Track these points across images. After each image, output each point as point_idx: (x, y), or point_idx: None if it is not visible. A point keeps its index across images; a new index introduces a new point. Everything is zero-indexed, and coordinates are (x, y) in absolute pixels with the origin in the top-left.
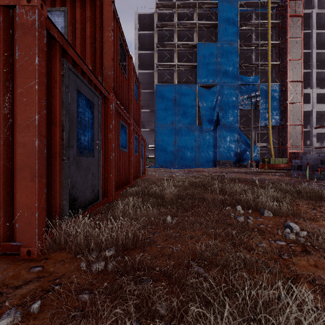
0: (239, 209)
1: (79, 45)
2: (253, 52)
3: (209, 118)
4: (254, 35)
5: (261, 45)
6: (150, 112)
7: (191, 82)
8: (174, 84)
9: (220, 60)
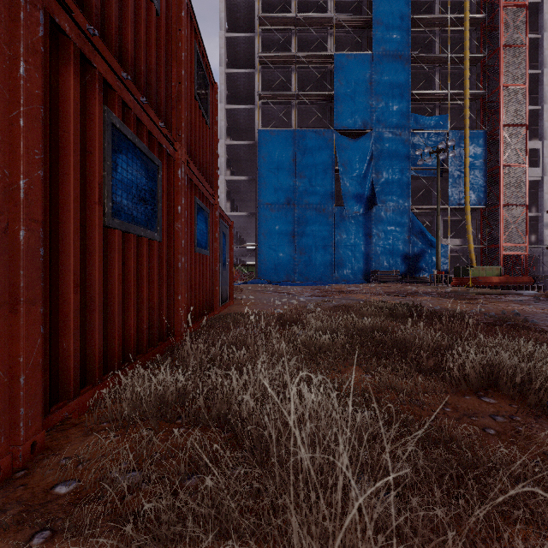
0: None
1: None
2: (435, 73)
3: (357, 192)
4: (437, 42)
5: (451, 60)
6: (247, 182)
7: (323, 127)
8: (293, 130)
9: (376, 85)
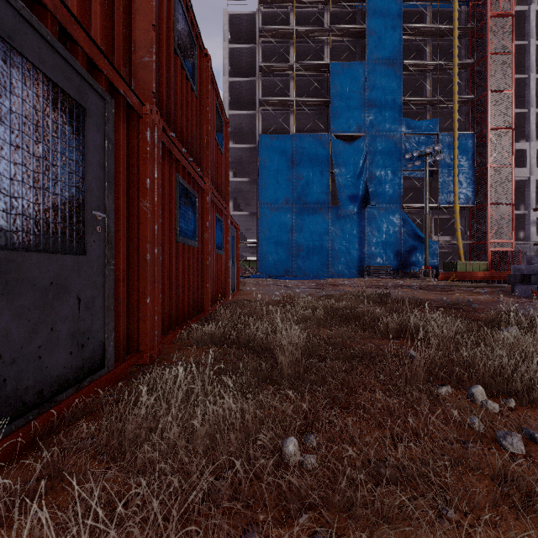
0: (482, 397)
1: None
2: (426, 79)
3: (351, 193)
4: (428, 50)
5: (441, 67)
6: (249, 183)
7: (320, 131)
8: (291, 134)
9: (370, 92)
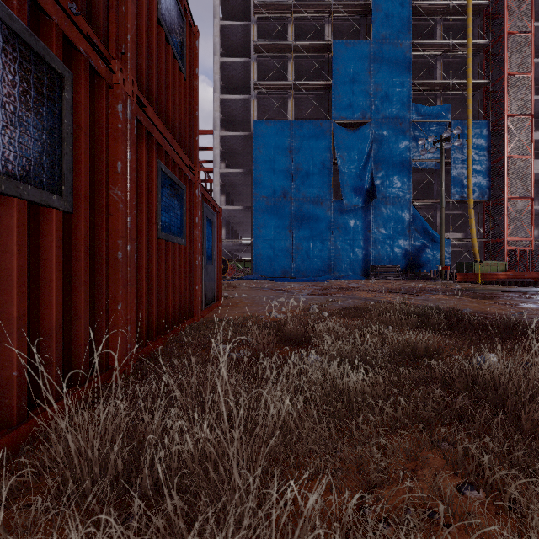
0: None
1: None
2: (437, 62)
3: (355, 185)
4: (439, 30)
5: (453, 49)
6: (242, 174)
7: (320, 119)
8: (290, 120)
9: (376, 74)
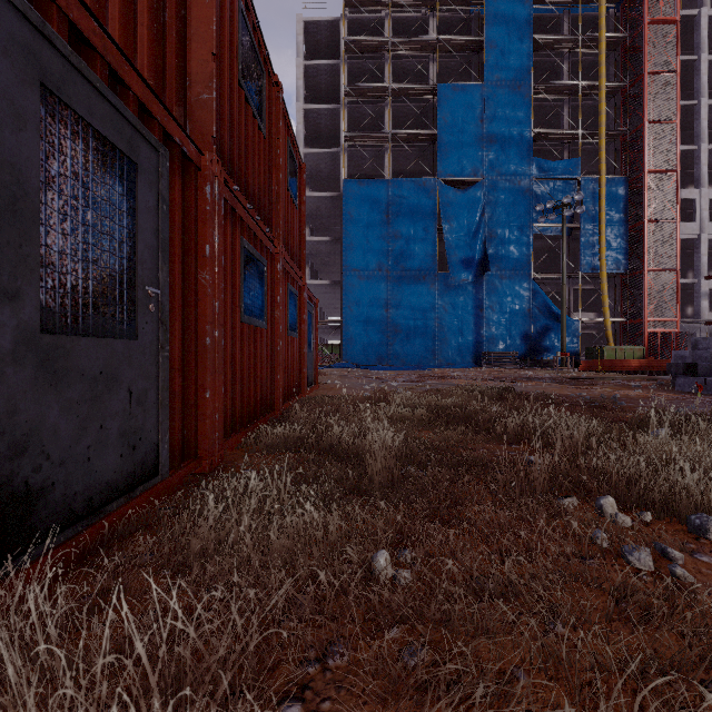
0: (613, 509)
1: (117, 15)
2: (564, 106)
3: (465, 256)
4: (566, 68)
5: (584, 91)
6: (330, 243)
7: (424, 174)
8: (386, 179)
9: (489, 123)
